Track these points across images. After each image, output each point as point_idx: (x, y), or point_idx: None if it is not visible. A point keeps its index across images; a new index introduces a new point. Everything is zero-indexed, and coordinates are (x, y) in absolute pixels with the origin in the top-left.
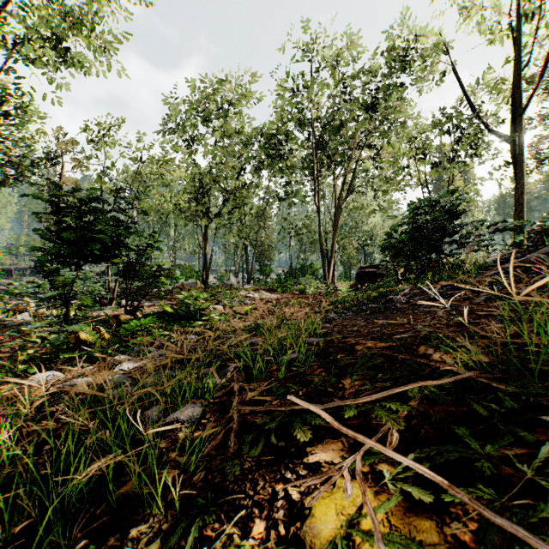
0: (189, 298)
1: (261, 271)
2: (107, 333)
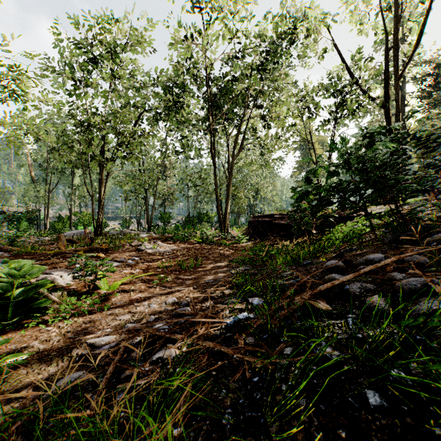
0: None
1: (161, 218)
2: None
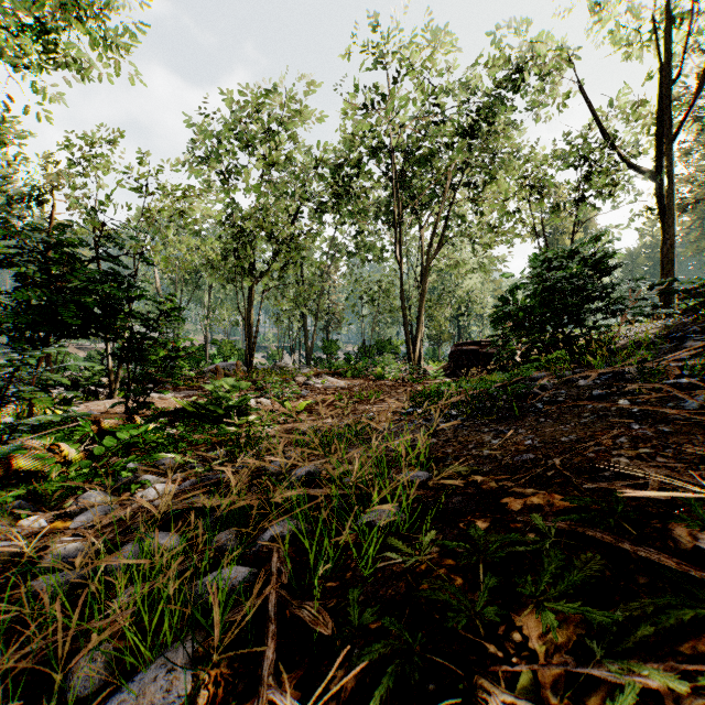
0: (220, 390)
1: (324, 349)
2: (79, 450)
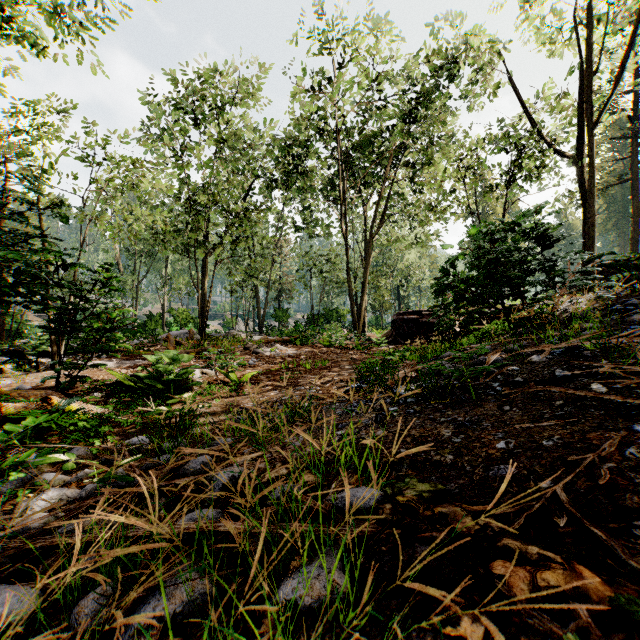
0: (162, 362)
1: (276, 317)
2: None
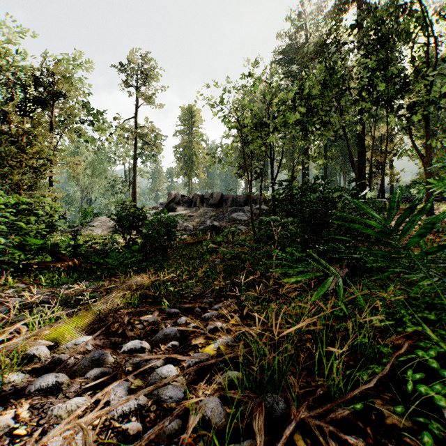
0: None
1: None
2: None
